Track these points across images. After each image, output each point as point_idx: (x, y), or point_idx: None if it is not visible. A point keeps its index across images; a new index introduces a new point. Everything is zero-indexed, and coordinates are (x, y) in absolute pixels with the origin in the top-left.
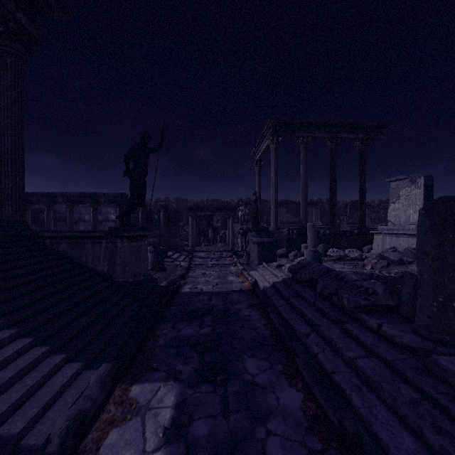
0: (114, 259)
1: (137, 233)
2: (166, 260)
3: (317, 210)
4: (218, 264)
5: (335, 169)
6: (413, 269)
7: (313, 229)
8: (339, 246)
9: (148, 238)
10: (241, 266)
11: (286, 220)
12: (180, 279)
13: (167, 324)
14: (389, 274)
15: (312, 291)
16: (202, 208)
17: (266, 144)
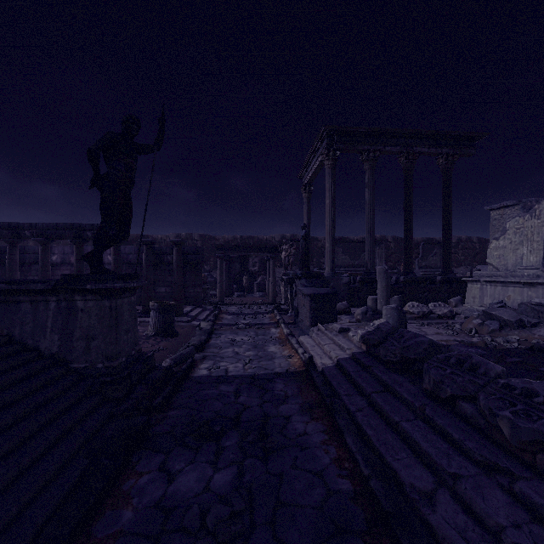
0: (70, 329)
1: (110, 285)
2: (179, 319)
3: (381, 251)
4: (254, 323)
5: (412, 195)
6: (542, 335)
7: (386, 275)
8: (417, 298)
9: (159, 287)
10: (286, 328)
11: (343, 263)
12: (194, 353)
13: (152, 458)
14: (508, 342)
15: (409, 381)
16: (234, 247)
17: (318, 162)
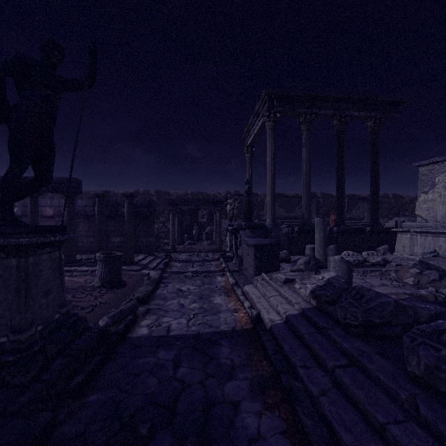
0: None
1: (13, 240)
2: (130, 268)
3: (313, 205)
4: (201, 271)
5: (344, 154)
6: None
7: (323, 226)
8: (348, 246)
9: (114, 237)
10: (231, 276)
11: (279, 215)
12: (137, 307)
13: None
14: None
15: (378, 352)
16: (185, 201)
17: (260, 124)
